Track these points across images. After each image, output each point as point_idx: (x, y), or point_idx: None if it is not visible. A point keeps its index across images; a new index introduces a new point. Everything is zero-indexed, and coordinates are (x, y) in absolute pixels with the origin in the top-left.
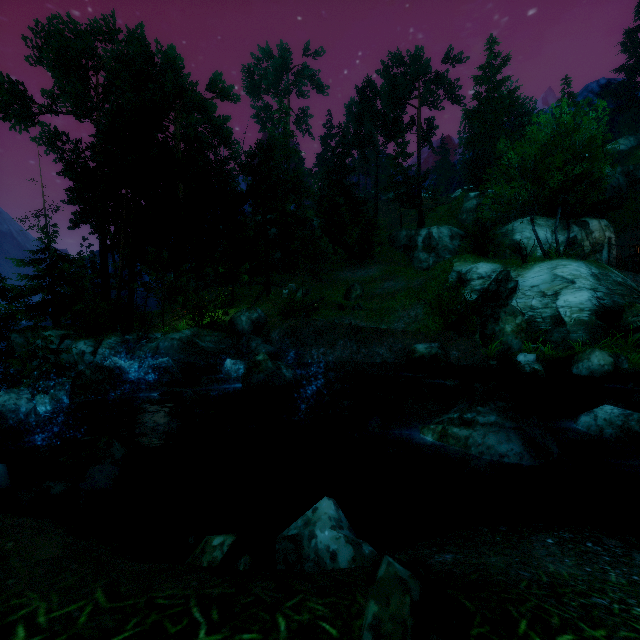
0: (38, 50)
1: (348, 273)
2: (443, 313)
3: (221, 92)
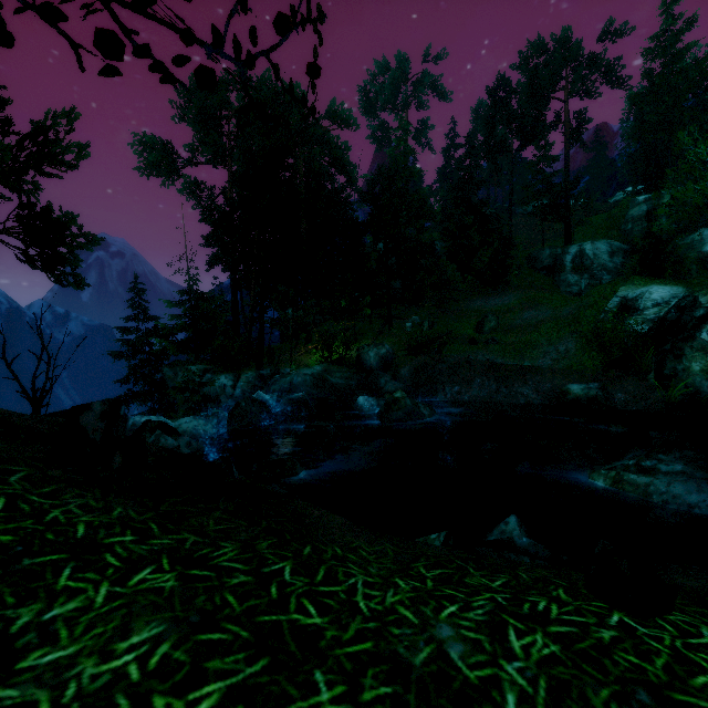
0: (181, 109)
1: (478, 302)
2: (604, 348)
3: (342, 121)
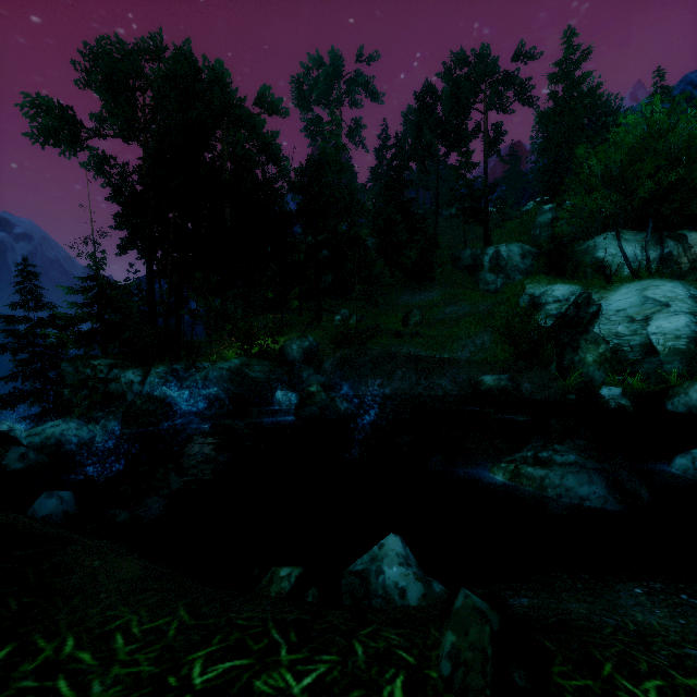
0: (87, 73)
1: (406, 297)
2: (513, 341)
3: (270, 106)
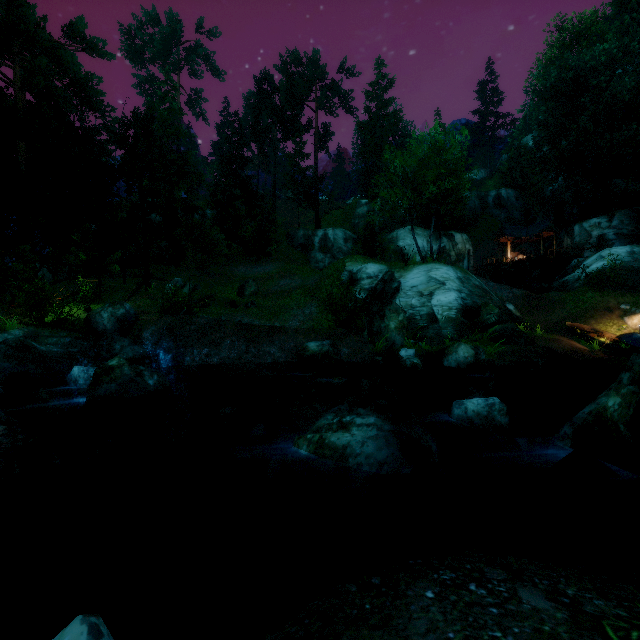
0: None
1: (243, 269)
2: (335, 310)
3: (83, 40)
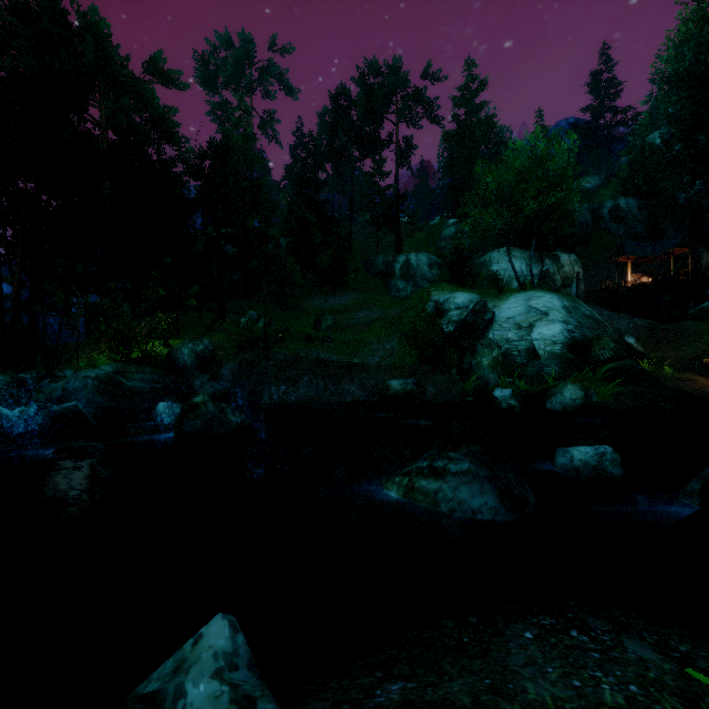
0: None
1: (319, 301)
2: (419, 345)
3: (162, 74)
